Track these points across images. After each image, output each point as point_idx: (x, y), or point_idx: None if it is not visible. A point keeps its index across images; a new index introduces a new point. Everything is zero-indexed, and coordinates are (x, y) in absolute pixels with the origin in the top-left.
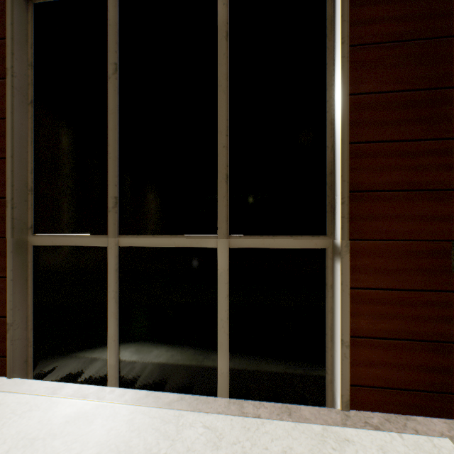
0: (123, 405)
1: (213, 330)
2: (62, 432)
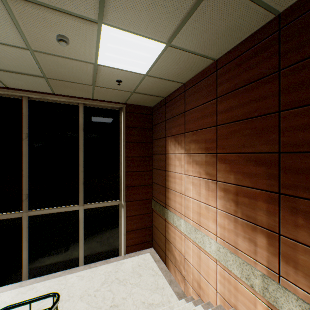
0: (37, 283)
1: (77, 242)
2: (13, 301)
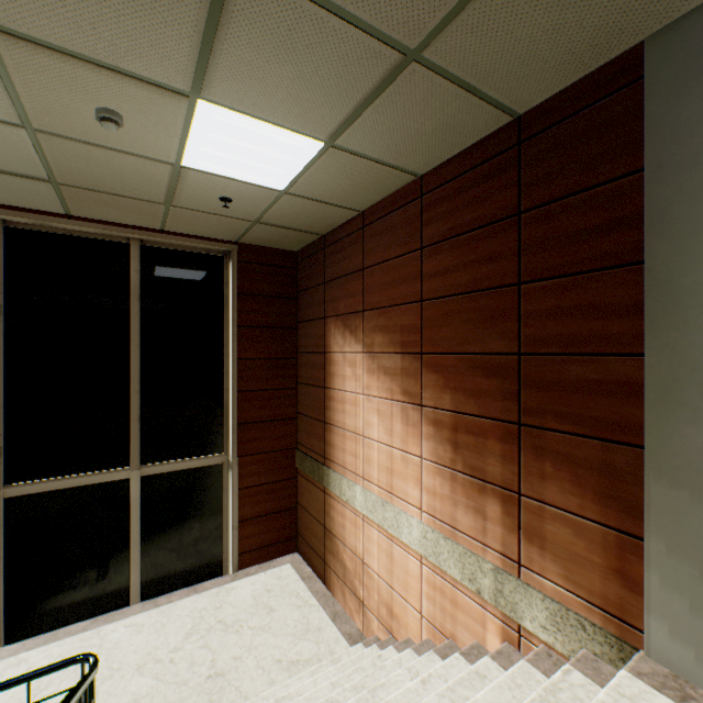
0: (30, 651)
1: (125, 551)
2: None
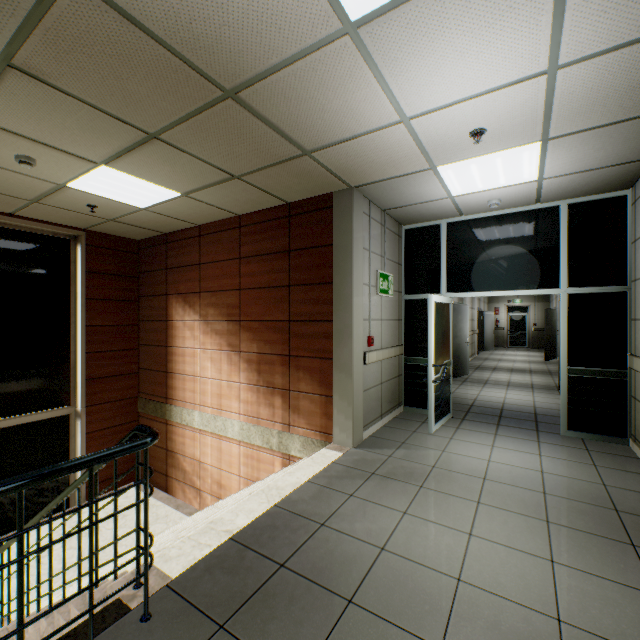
0: None
1: None
2: None
